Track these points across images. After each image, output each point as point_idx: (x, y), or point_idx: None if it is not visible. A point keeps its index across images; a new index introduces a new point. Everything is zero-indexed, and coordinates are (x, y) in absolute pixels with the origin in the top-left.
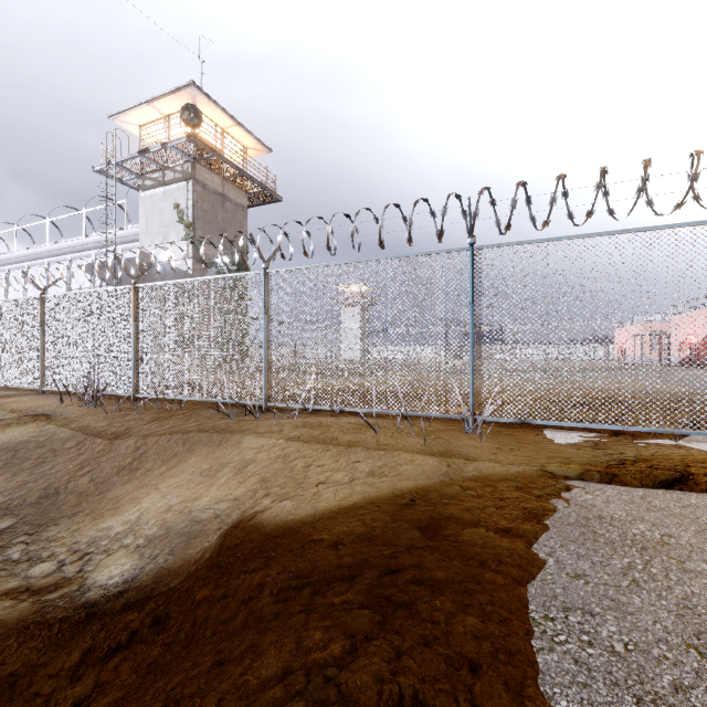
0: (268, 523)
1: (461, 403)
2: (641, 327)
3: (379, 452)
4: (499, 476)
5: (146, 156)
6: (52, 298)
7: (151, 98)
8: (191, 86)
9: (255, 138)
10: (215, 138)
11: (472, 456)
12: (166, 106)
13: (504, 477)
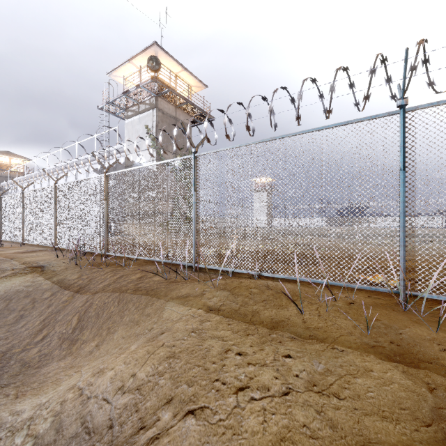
0: None
1: (396, 279)
2: None
3: (313, 346)
4: None
5: (127, 95)
6: (60, 186)
7: (131, 58)
8: (154, 45)
9: (196, 78)
10: (170, 79)
11: None
12: (139, 62)
13: None
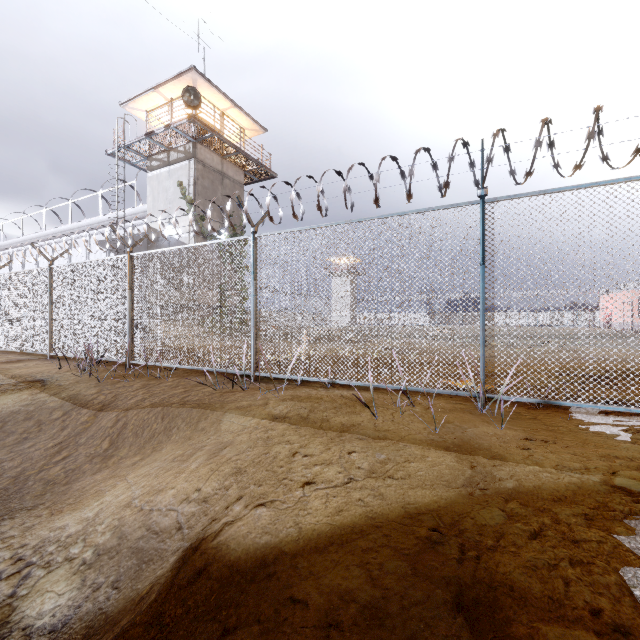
0: (236, 551)
1: (472, 380)
2: (628, 294)
3: (379, 443)
4: (551, 492)
5: (152, 138)
6: (59, 269)
7: (157, 85)
8: (192, 71)
9: (252, 119)
10: (214, 119)
11: (498, 453)
12: (170, 91)
13: (558, 495)
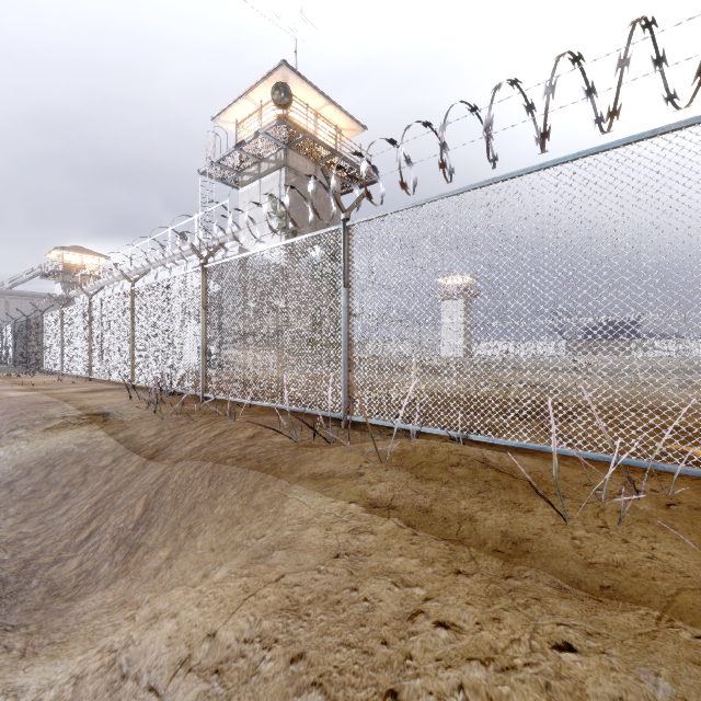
0: None
1: None
2: None
3: (620, 618)
4: None
5: (242, 149)
6: (139, 290)
7: (247, 90)
8: (282, 66)
9: (349, 116)
10: (307, 118)
11: None
12: (260, 96)
13: None
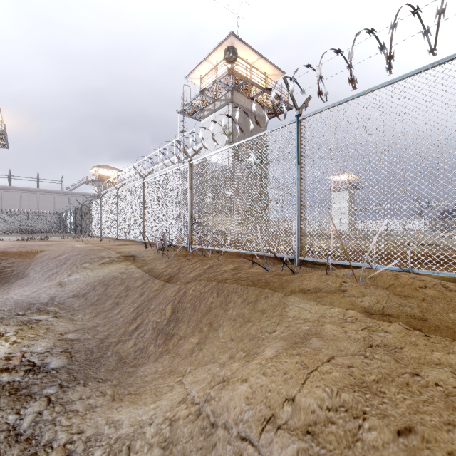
0: None
1: None
2: None
3: None
4: None
5: (204, 94)
6: (147, 182)
7: (207, 55)
8: (230, 36)
9: (273, 66)
10: (246, 68)
11: None
12: (215, 58)
13: None
